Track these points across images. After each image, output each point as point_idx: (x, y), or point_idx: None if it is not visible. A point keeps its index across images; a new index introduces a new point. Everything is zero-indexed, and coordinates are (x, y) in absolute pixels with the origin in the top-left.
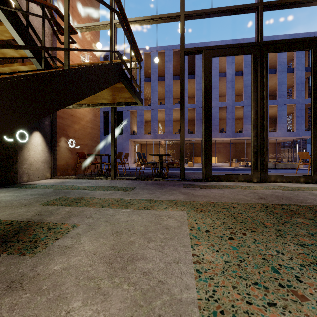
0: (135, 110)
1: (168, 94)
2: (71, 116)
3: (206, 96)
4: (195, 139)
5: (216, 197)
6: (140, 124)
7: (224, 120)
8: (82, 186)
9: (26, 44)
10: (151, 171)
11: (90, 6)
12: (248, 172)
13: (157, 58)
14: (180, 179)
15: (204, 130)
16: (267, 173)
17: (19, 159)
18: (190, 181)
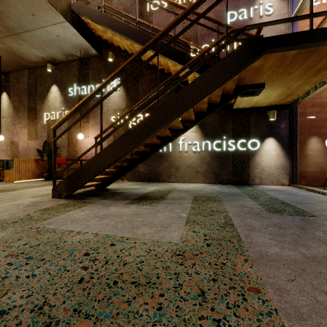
0: None
1: None
2: None
3: None
4: None
5: None
6: None
7: None
8: (266, 196)
9: None
10: None
11: None
12: None
13: None
14: None
15: None
16: None
17: (251, 164)
18: None
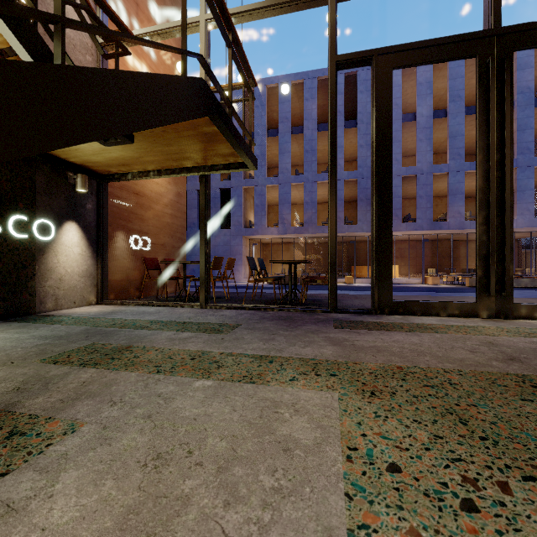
0: (252, 185)
1: (308, 157)
2: (135, 195)
3: (380, 146)
4: (358, 235)
5: (405, 355)
6: (261, 209)
7: (410, 200)
8: (141, 322)
9: (30, 53)
10: (278, 291)
11: (170, 3)
12: (459, 294)
13: (286, 85)
14: (328, 309)
15: (377, 213)
16: (510, 299)
17: (39, 271)
18: (348, 312)
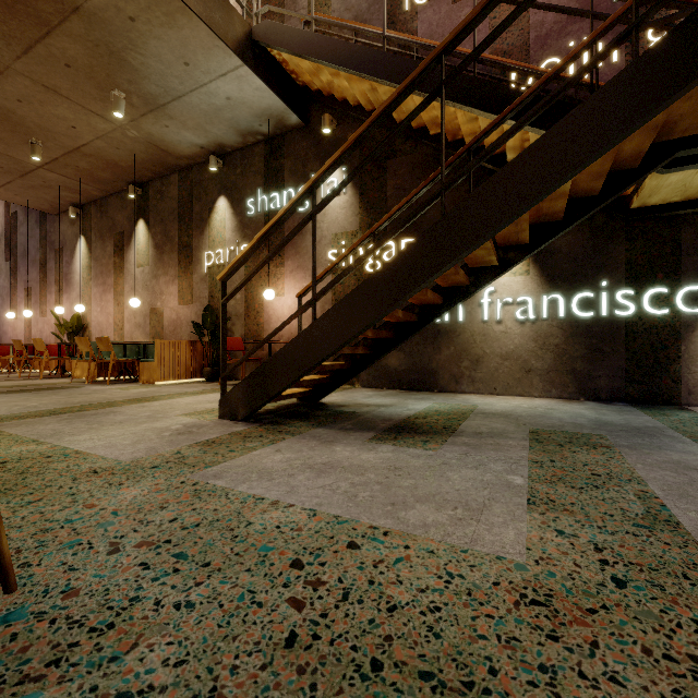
0: None
1: None
2: None
3: None
4: None
5: None
6: None
7: None
8: None
9: None
10: None
11: None
12: None
13: None
14: None
15: None
16: None
17: (685, 352)
18: None
